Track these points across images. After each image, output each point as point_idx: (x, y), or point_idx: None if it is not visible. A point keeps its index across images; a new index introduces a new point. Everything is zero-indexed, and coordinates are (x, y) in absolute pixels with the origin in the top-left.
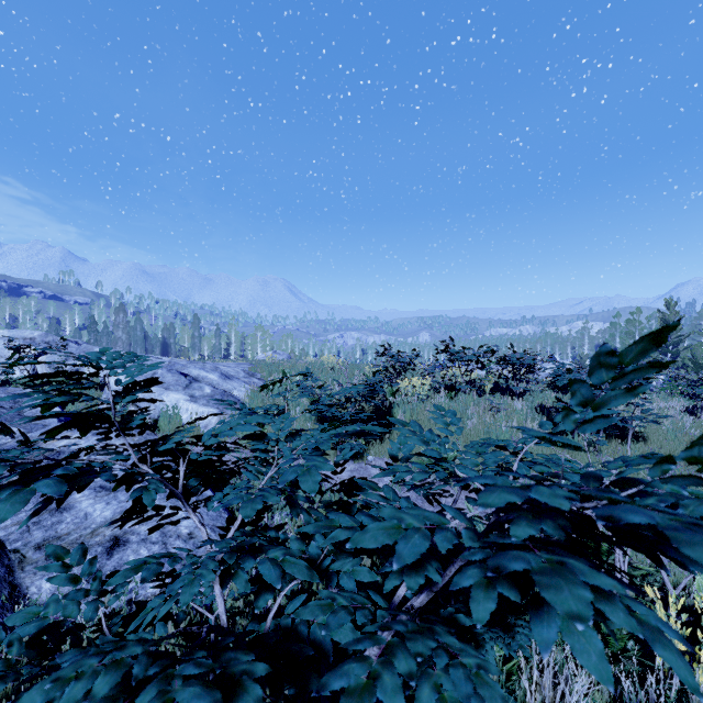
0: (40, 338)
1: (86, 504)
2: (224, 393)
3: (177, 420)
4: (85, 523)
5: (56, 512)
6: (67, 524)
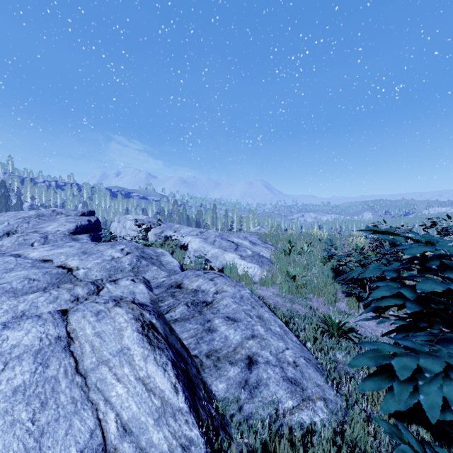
0: (146, 220)
1: (223, 329)
2: (260, 255)
3: (235, 271)
4: (227, 342)
5: (209, 332)
6: (217, 342)
